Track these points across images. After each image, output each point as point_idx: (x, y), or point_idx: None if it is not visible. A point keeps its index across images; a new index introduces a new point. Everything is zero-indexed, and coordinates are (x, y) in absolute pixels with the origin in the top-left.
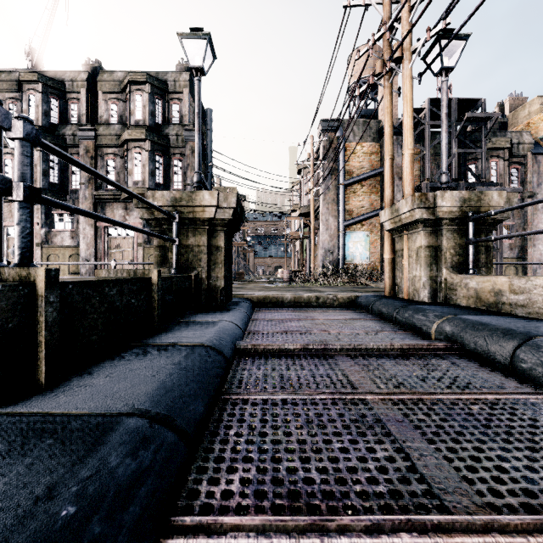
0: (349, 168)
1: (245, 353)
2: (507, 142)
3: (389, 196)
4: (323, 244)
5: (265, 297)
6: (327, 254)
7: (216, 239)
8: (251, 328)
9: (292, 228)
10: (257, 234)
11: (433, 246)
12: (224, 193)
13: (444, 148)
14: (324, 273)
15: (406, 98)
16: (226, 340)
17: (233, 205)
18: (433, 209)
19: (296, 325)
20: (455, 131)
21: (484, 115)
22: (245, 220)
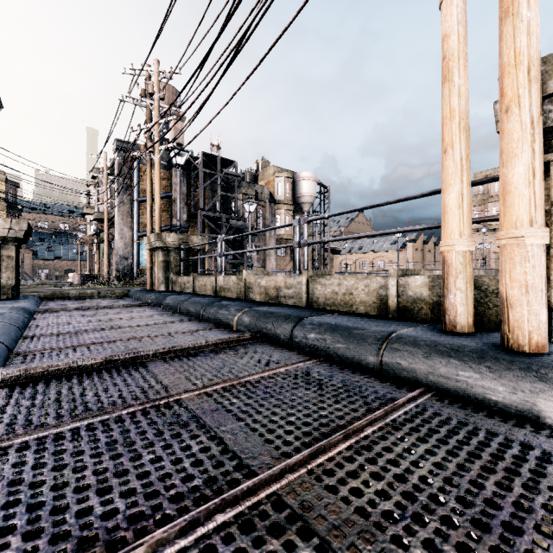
0: (143, 187)
1: (41, 313)
2: (254, 192)
3: (150, 228)
4: (118, 251)
5: (53, 293)
6: (122, 260)
7: (8, 251)
8: (42, 308)
9: (87, 230)
10: (37, 231)
11: (167, 261)
12: (17, 220)
13: (178, 207)
14: (119, 277)
15: (157, 175)
16: (29, 307)
17: (25, 229)
18: (165, 242)
19: (76, 305)
20: (219, 179)
21: (234, 174)
22: (19, 213)
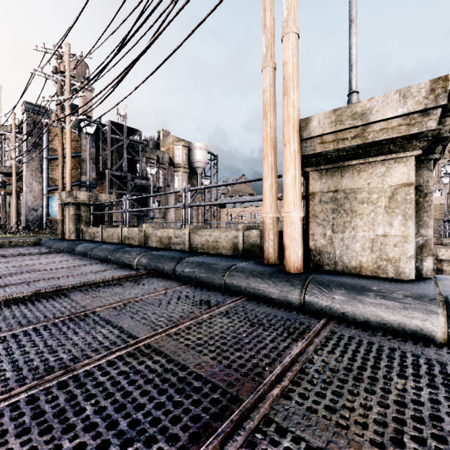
0: (53, 146)
1: None
2: (156, 156)
3: (61, 186)
4: (27, 203)
5: None
6: (31, 211)
7: None
8: None
9: None
10: None
11: (78, 214)
12: None
13: (88, 169)
14: (28, 227)
15: (68, 141)
16: None
17: None
18: (76, 198)
19: None
20: (125, 144)
21: (139, 141)
22: None
